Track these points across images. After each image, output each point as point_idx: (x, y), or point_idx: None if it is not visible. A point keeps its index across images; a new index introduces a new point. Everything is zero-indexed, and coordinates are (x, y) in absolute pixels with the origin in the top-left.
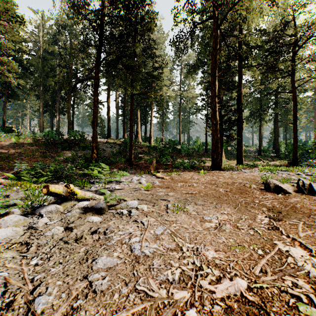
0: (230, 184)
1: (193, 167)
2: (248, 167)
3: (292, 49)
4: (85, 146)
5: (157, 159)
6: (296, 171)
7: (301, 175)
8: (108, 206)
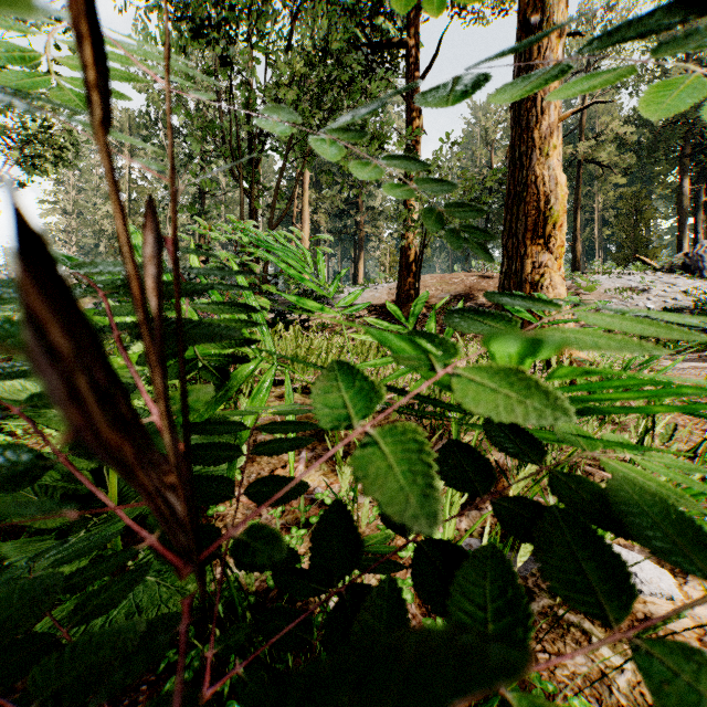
0: None
1: None
2: None
3: None
4: None
5: None
6: None
7: None
8: None
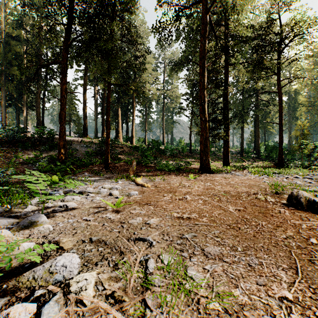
0: (235, 196)
1: (179, 169)
2: (236, 169)
3: (278, 47)
4: (54, 145)
5: (138, 161)
6: (294, 174)
7: (300, 178)
8: (9, 272)
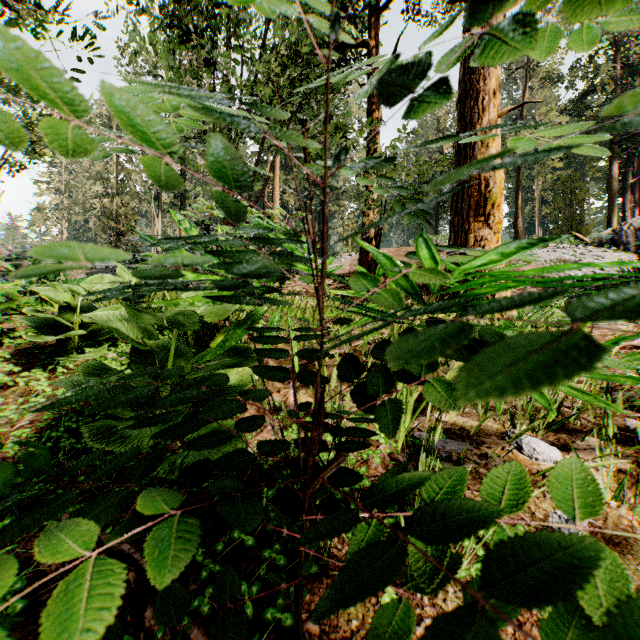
0: None
1: None
2: None
3: None
4: None
5: None
6: None
7: None
8: None
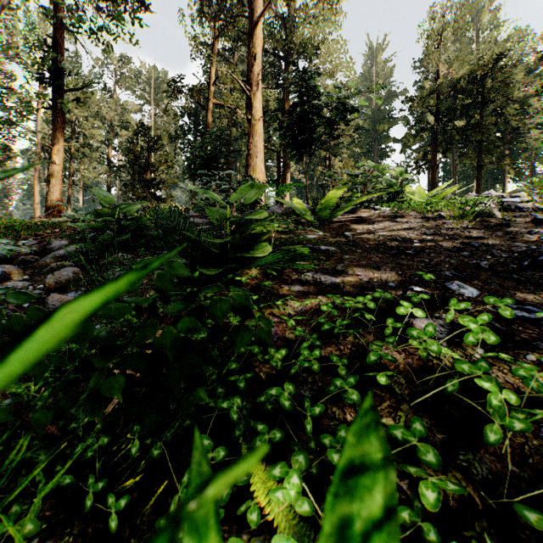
0: None
1: None
2: None
3: None
4: None
5: None
6: None
7: None
8: None
